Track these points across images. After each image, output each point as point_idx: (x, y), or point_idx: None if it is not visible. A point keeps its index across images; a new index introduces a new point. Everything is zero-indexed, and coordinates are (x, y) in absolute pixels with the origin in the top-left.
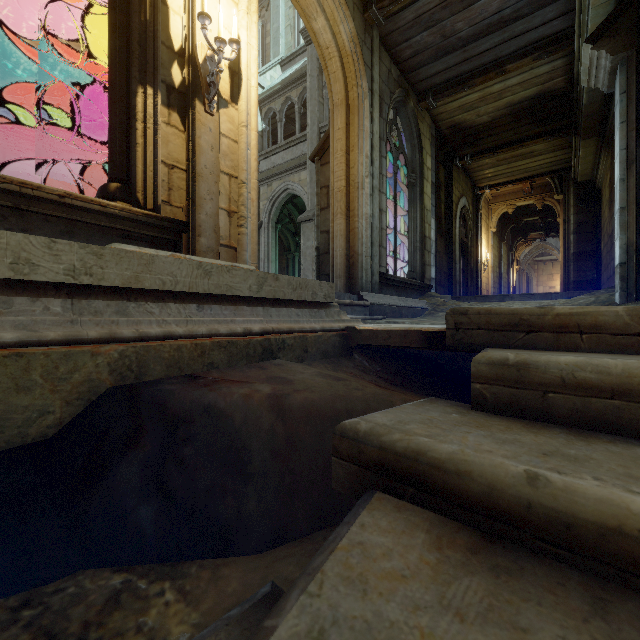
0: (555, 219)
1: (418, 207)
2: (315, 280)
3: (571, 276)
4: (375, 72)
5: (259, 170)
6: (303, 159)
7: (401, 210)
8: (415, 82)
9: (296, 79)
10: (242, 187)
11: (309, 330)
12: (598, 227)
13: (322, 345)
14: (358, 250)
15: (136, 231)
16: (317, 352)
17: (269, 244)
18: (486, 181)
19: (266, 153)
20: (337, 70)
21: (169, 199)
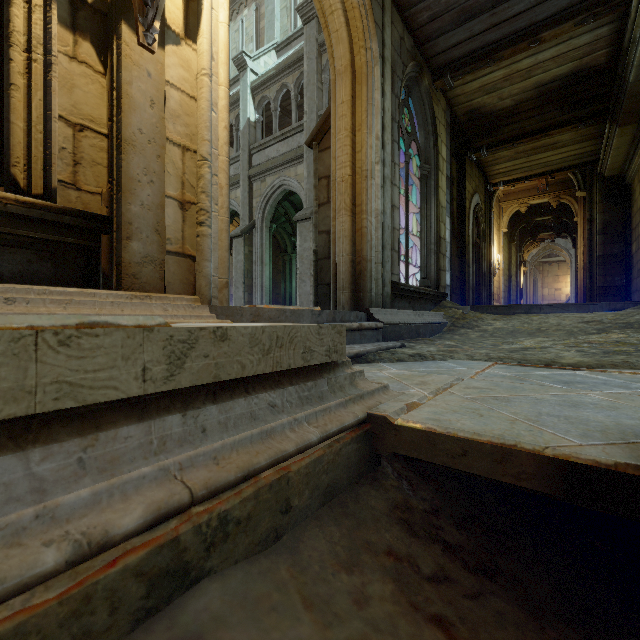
0: (569, 219)
1: (432, 203)
2: (309, 325)
3: (596, 281)
4: (386, 35)
5: (252, 164)
6: (300, 151)
7: (412, 207)
8: (431, 56)
9: (292, 63)
10: (202, 165)
11: (294, 452)
12: (628, 227)
13: (323, 476)
14: (367, 255)
15: (6, 231)
16: (312, 496)
17: (263, 245)
18: (501, 176)
19: (259, 145)
20: (340, 27)
21: (75, 179)
